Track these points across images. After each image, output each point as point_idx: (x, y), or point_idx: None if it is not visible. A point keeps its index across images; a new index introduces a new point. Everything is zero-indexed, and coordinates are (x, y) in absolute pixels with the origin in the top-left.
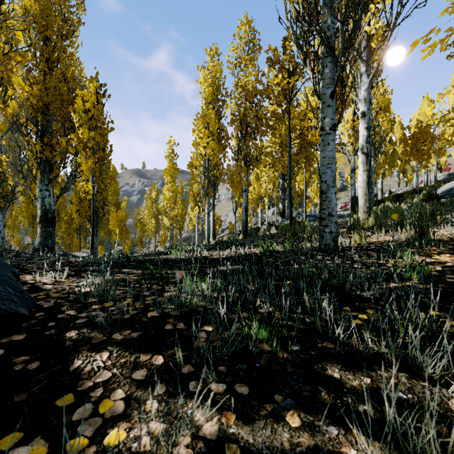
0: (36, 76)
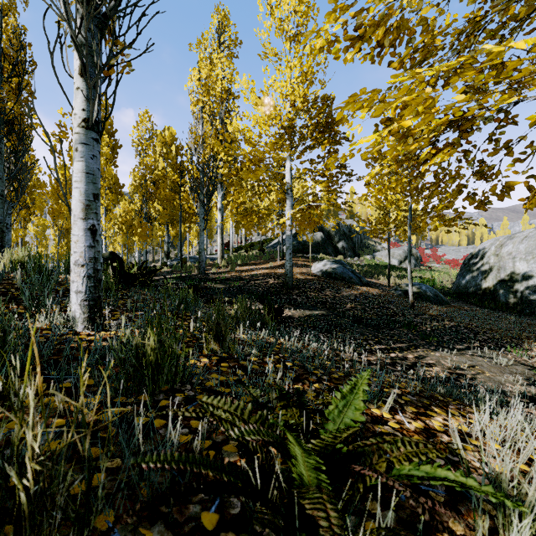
0: None
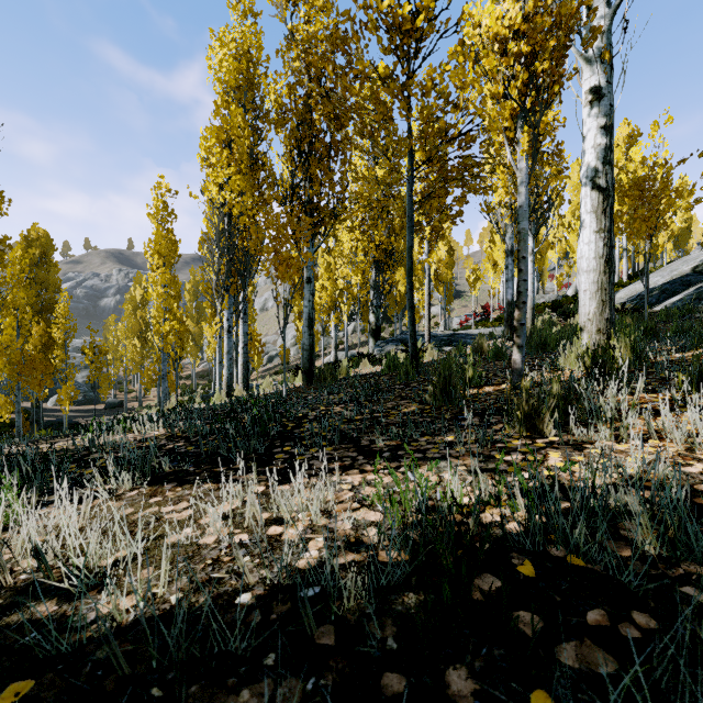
0: None
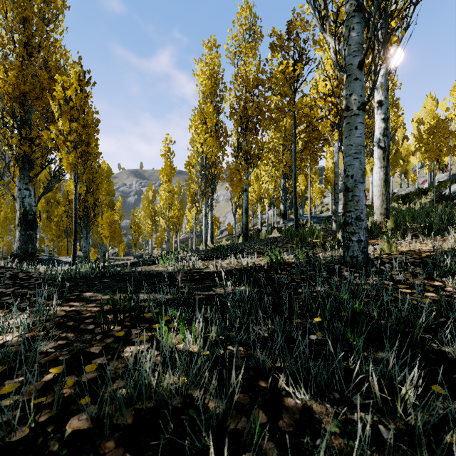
0: (12, 62)
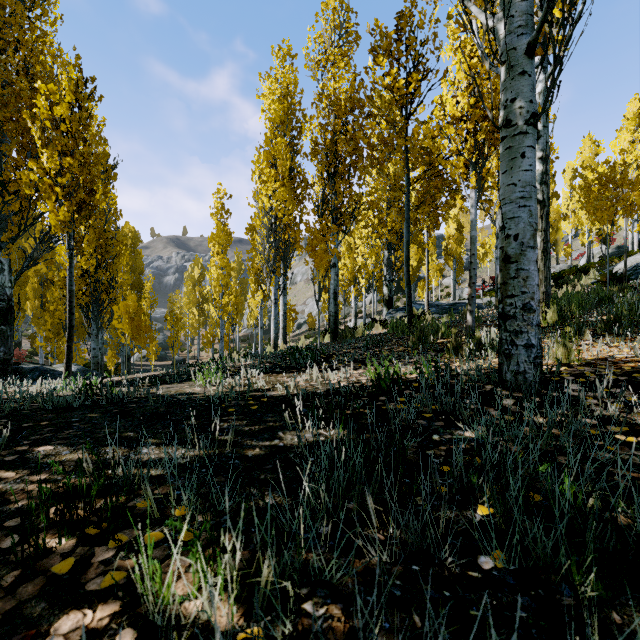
0: None
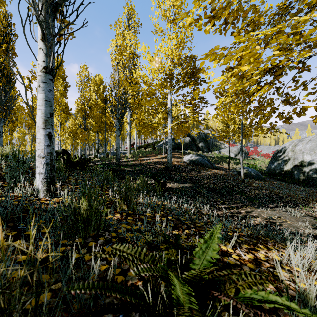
0: None
